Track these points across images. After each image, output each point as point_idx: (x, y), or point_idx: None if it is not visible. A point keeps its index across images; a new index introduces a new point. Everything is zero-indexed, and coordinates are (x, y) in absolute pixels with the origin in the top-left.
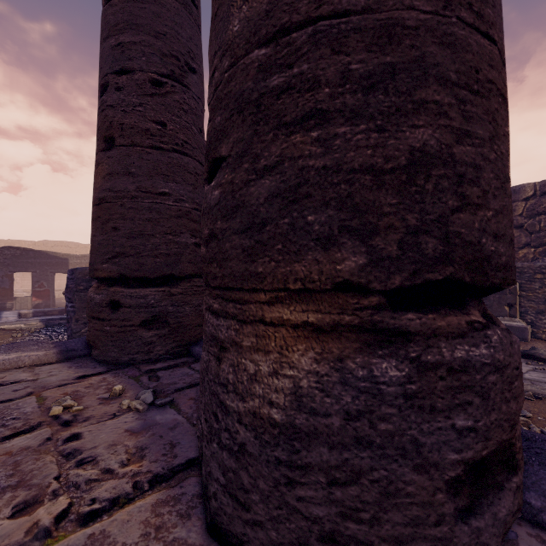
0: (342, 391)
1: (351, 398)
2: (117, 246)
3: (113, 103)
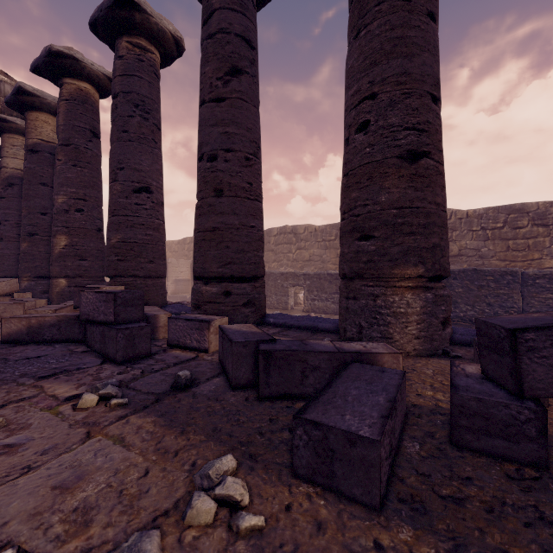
0: (29, 285)
1: (30, 285)
2: (4, 268)
3: (3, 229)
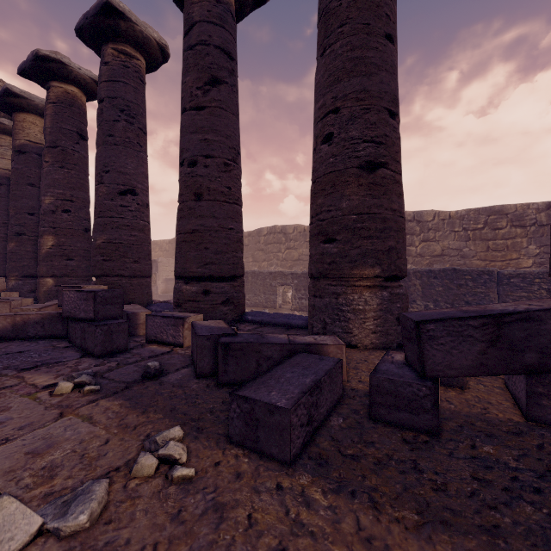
0: (16, 284)
1: (17, 285)
2: None
3: None
